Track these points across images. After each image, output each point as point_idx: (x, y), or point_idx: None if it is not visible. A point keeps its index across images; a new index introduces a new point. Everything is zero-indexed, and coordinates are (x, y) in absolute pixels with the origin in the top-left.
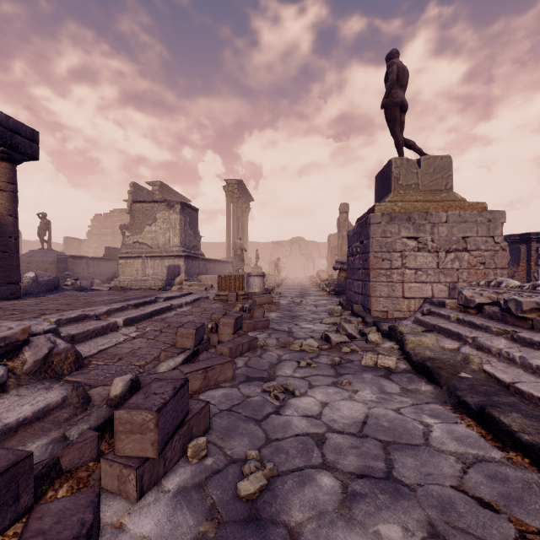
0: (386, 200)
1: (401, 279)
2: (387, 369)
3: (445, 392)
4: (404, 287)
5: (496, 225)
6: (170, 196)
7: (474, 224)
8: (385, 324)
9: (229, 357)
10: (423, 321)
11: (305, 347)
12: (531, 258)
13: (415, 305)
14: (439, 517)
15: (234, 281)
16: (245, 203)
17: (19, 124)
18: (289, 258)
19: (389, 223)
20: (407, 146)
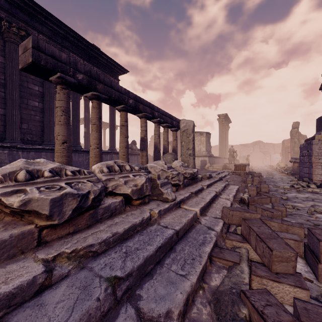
0: (321, 133)
1: None
2: (316, 193)
3: None
4: None
5: None
6: None
7: None
8: (318, 183)
9: None
10: None
11: (285, 187)
12: None
13: None
14: (321, 203)
15: (242, 167)
16: (227, 125)
17: (179, 120)
18: (252, 154)
19: None
20: None
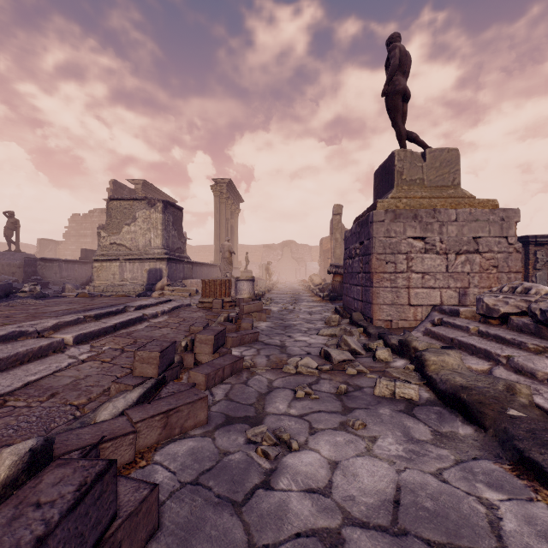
0: (388, 196)
1: (406, 284)
2: (407, 400)
3: (492, 439)
4: (410, 293)
5: (510, 224)
6: (155, 195)
7: (486, 222)
8: (393, 337)
9: (206, 386)
10: (438, 334)
11: (302, 368)
12: (529, 262)
13: (422, 314)
14: None
15: (220, 286)
16: (235, 204)
17: None
18: (281, 262)
19: (393, 221)
20: (410, 139)
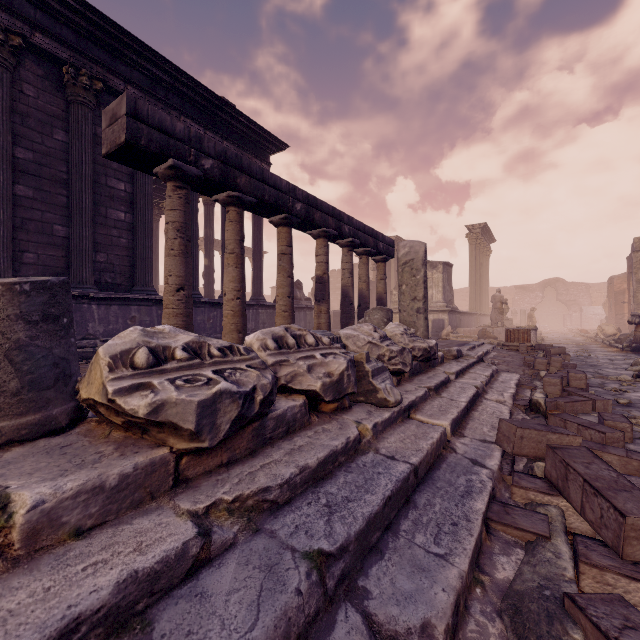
0: None
1: None
2: None
3: None
4: None
5: None
6: None
7: None
8: None
9: None
10: None
11: (621, 378)
12: None
13: None
14: None
15: (523, 334)
16: (487, 247)
17: (390, 239)
18: (540, 306)
19: None
20: None
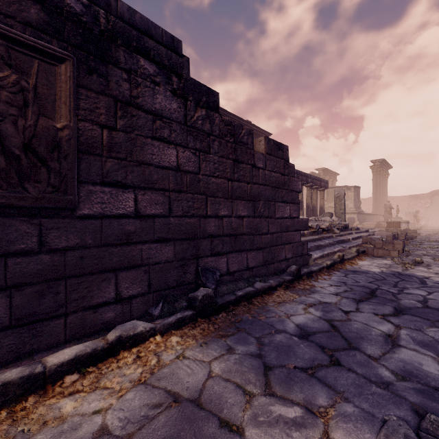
0: None
1: None
2: None
3: None
4: None
5: None
6: (328, 174)
7: None
8: None
9: None
10: None
11: (430, 240)
12: None
13: None
14: None
15: (395, 224)
16: (385, 172)
17: (326, 180)
18: (429, 209)
19: None
20: None
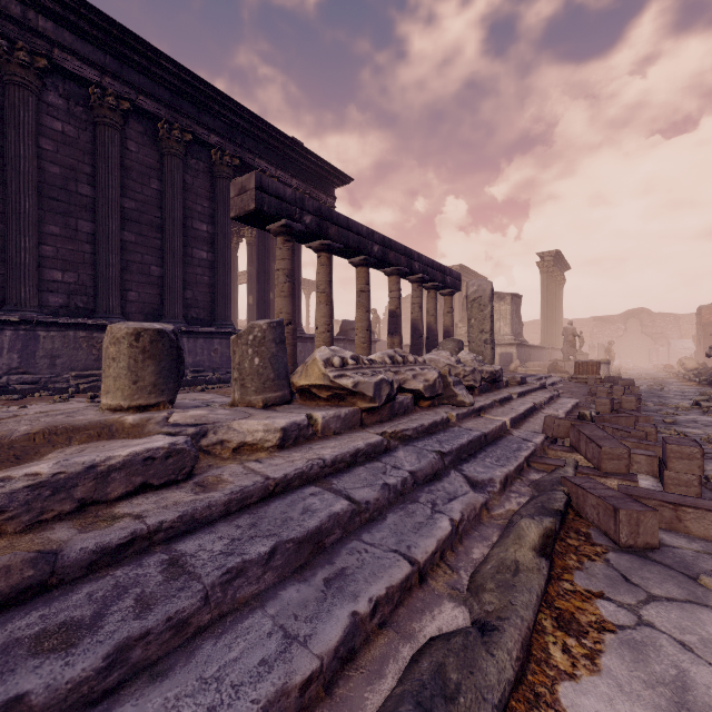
0: None
1: None
2: None
3: None
4: None
5: None
6: (468, 277)
7: None
8: None
9: None
10: None
11: (679, 405)
12: None
13: None
14: None
15: (592, 367)
16: (560, 275)
17: (457, 273)
18: (622, 340)
19: None
20: None
